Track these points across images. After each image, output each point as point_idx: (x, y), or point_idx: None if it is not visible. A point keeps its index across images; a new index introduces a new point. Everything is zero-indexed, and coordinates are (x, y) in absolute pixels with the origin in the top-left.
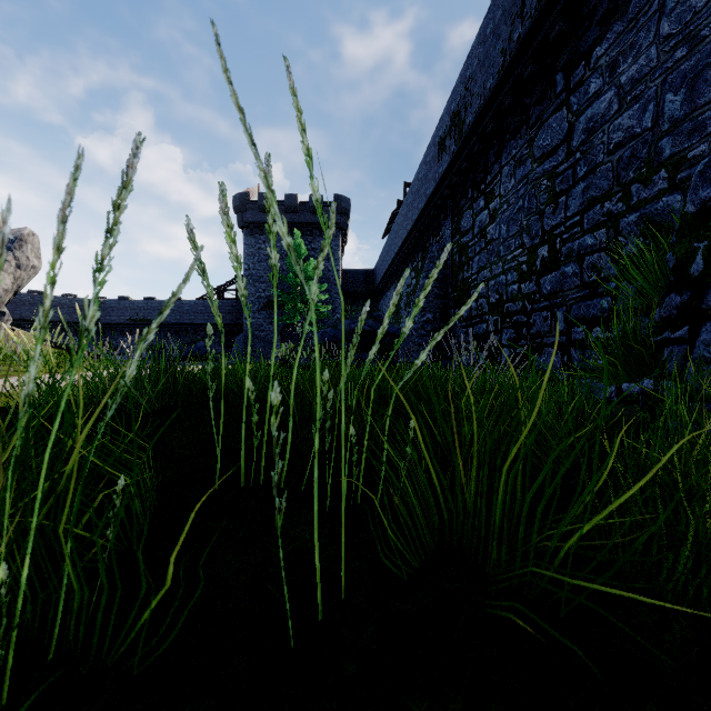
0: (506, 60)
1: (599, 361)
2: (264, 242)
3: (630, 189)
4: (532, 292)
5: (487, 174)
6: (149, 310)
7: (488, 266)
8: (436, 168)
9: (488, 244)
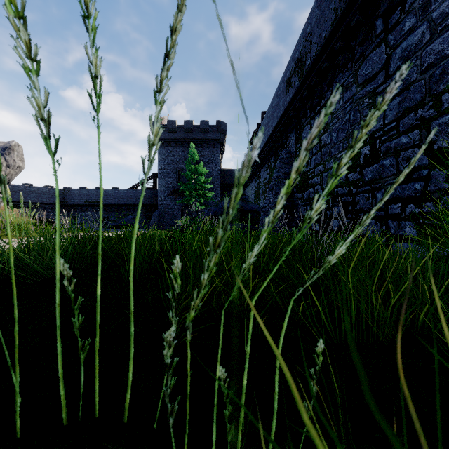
0: (337, 15)
1: (413, 230)
2: (171, 152)
3: (441, 98)
4: (357, 180)
5: (321, 99)
6: (98, 195)
7: (322, 162)
8: (284, 98)
9: (322, 148)
